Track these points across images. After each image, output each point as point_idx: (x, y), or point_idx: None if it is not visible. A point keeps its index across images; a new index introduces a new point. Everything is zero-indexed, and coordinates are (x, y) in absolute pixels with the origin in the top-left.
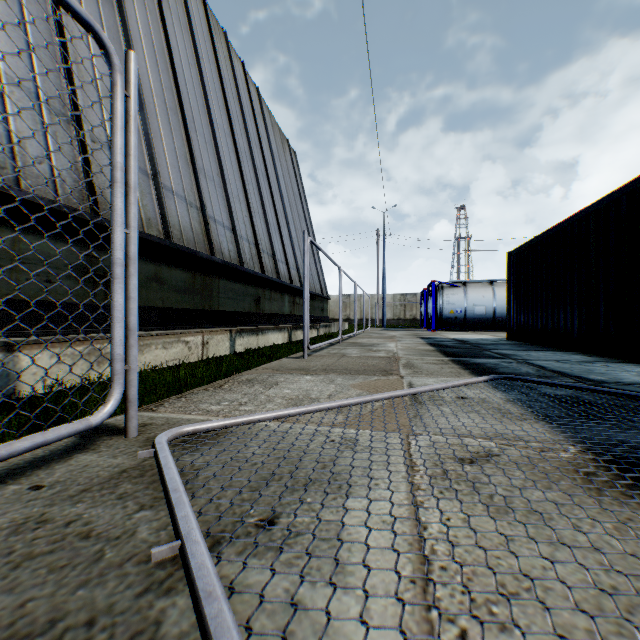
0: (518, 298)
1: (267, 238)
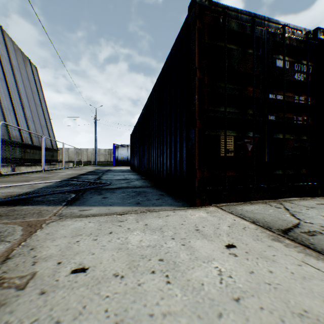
0: (132, 153)
1: (2, 115)
